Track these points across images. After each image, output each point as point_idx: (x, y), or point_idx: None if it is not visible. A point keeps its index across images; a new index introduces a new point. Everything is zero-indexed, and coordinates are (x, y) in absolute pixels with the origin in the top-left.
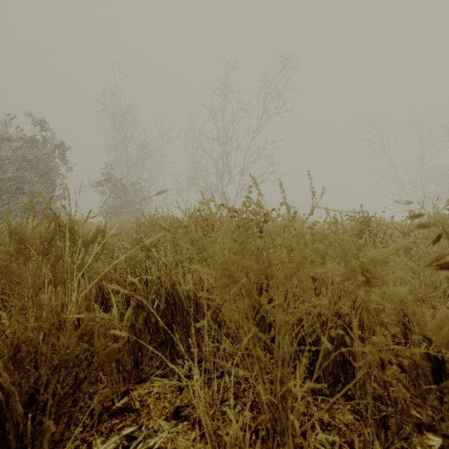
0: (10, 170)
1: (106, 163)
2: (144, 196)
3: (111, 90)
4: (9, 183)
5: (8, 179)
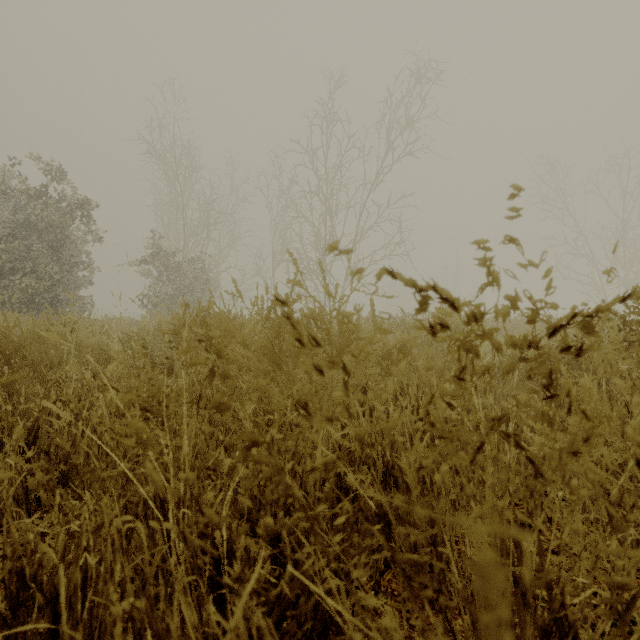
0: (2, 239)
1: (152, 230)
2: (208, 278)
3: (161, 123)
4: (1, 259)
5: (0, 252)
